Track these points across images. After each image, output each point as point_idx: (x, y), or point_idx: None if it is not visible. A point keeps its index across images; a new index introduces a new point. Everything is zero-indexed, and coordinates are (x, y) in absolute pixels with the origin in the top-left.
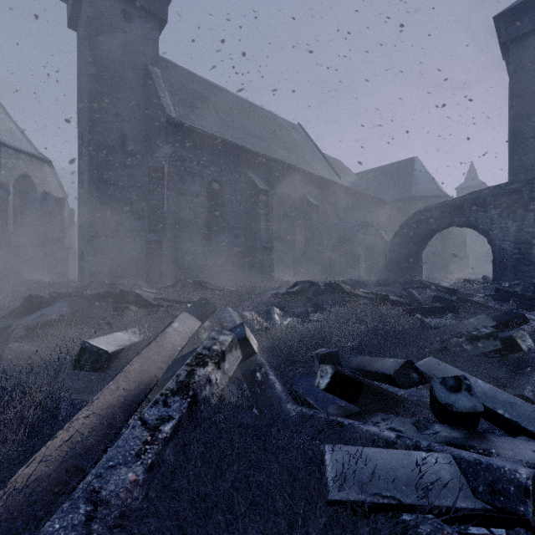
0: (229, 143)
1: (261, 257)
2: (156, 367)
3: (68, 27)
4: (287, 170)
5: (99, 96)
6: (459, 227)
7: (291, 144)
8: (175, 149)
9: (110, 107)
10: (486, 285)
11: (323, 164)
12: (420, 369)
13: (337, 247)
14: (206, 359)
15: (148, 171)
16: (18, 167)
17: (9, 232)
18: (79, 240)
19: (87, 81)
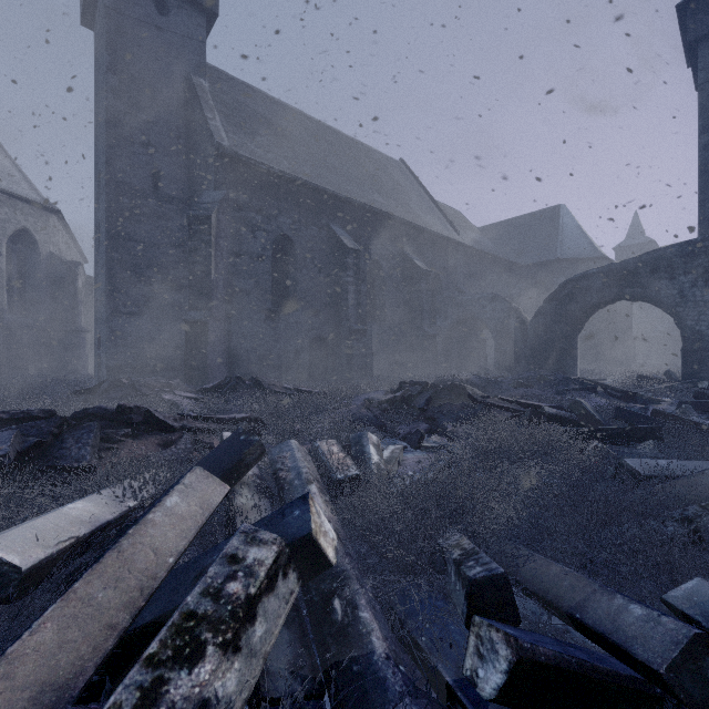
0: (304, 183)
1: (349, 344)
2: (103, 624)
3: (82, 24)
4: (385, 223)
5: (122, 118)
6: (622, 301)
7: (391, 186)
8: (227, 191)
9: (138, 133)
10: (674, 385)
11: (436, 214)
12: (682, 609)
13: (454, 328)
14: (201, 635)
15: (188, 223)
16: (14, 219)
17: (1, 309)
18: (96, 320)
19: (104, 97)
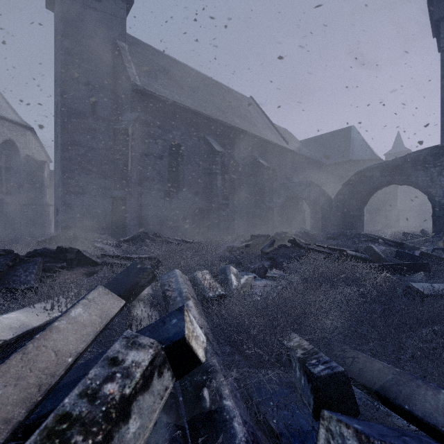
0: (189, 109)
1: (217, 213)
2: None
3: (46, 7)
4: (241, 136)
5: (71, 67)
6: (390, 187)
7: (244, 113)
8: (139, 114)
9: (82, 77)
10: (427, 238)
11: (273, 131)
12: None
13: (285, 203)
14: (72, 438)
15: (113, 133)
16: (3, 133)
17: None
18: (55, 197)
19: (60, 53)
